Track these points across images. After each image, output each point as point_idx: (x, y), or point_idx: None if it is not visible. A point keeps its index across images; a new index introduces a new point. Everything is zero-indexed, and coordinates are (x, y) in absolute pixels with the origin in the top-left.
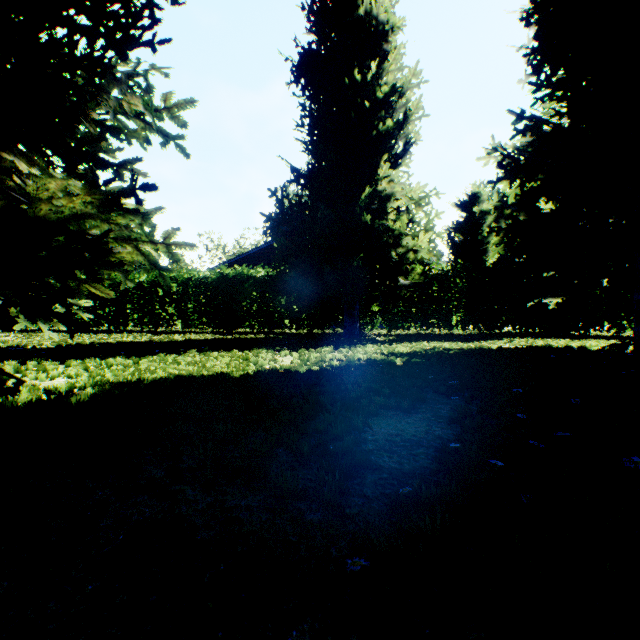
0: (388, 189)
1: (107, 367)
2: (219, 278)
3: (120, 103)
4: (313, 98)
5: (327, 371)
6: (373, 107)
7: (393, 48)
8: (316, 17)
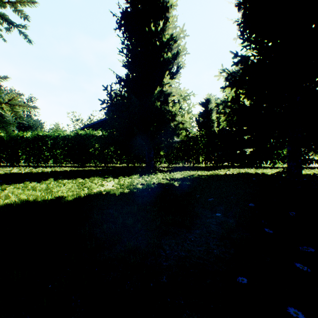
0: (169, 90)
1: None
2: (76, 136)
3: None
4: (129, 38)
5: (134, 193)
6: (161, 45)
7: (171, 17)
8: None
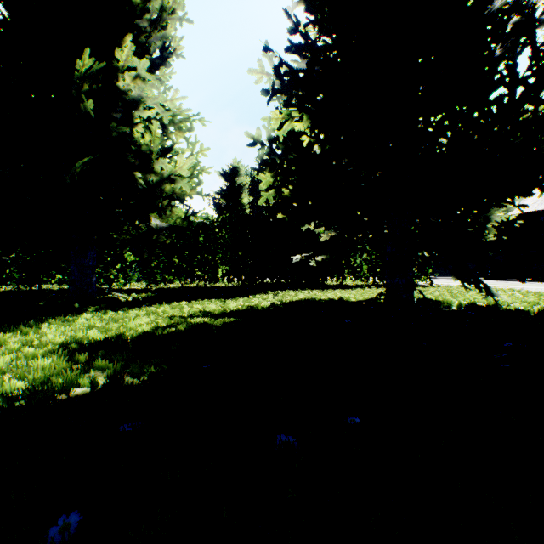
0: (135, 90)
1: None
2: None
3: None
4: None
5: None
6: None
7: None
8: None
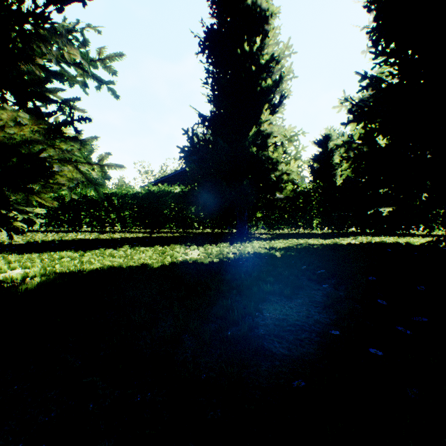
0: (268, 129)
1: (58, 259)
2: (147, 193)
3: (63, 54)
4: (214, 64)
5: (225, 262)
6: (258, 70)
7: (272, 29)
8: (217, 5)
